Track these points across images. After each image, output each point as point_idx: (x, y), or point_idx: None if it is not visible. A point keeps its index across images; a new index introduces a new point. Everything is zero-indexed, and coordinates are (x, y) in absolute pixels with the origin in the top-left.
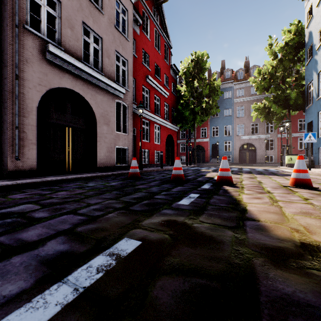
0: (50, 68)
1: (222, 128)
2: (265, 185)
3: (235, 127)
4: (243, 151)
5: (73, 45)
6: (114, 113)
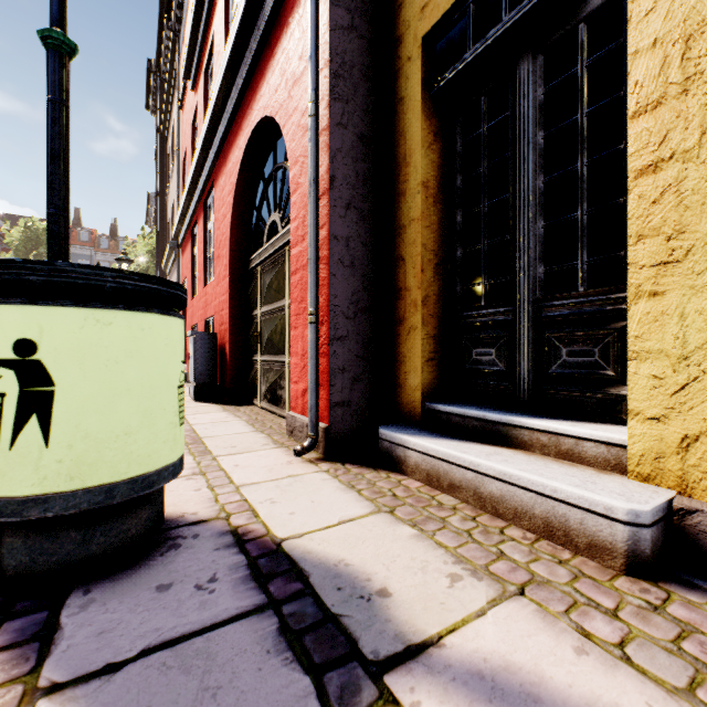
0: None
1: None
2: None
3: None
4: None
5: None
6: None
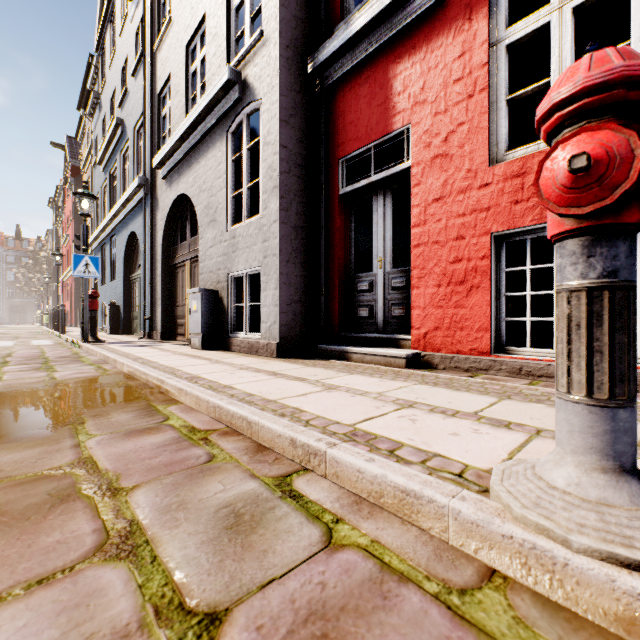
0: None
1: None
2: None
3: (5, 290)
4: (14, 312)
5: None
6: None
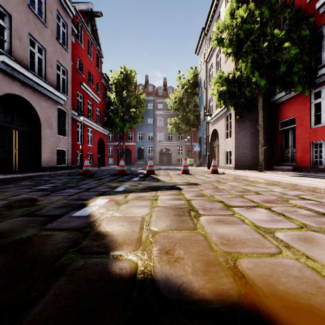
0: (2, 76)
1: (146, 134)
2: (170, 174)
3: (156, 134)
4: (162, 155)
5: (22, 55)
6: (56, 118)
